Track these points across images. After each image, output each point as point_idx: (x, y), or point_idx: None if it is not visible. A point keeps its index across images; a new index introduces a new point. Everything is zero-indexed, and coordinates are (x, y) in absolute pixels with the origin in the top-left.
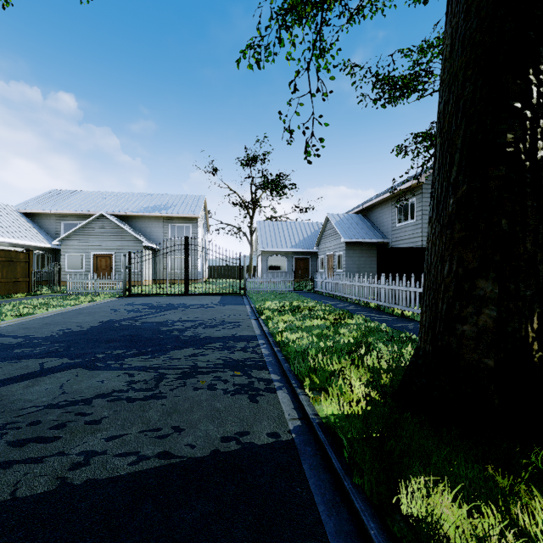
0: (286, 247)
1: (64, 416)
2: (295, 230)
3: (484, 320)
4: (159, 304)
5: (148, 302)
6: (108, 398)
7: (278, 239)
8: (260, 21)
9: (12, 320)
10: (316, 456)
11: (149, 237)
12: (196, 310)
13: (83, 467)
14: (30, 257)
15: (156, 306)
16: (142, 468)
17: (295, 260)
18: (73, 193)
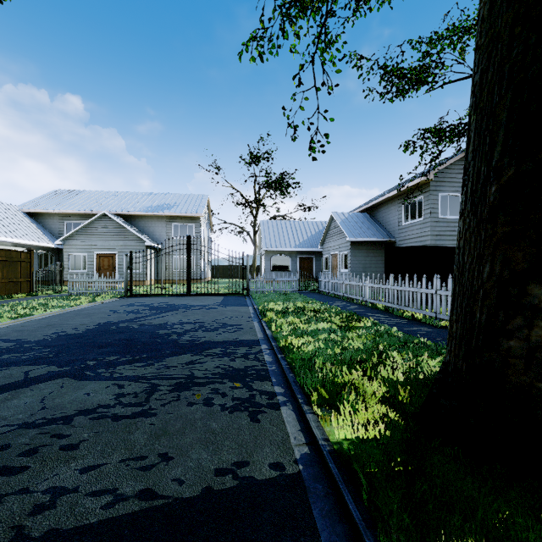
0: (290, 246)
1: (38, 438)
2: (299, 229)
3: (537, 335)
4: (160, 304)
5: (149, 303)
6: (91, 415)
7: (282, 239)
8: (263, 13)
9: (7, 322)
10: (328, 496)
11: (152, 237)
12: (197, 312)
13: (47, 511)
14: (31, 257)
15: (157, 307)
16: (118, 514)
17: (299, 259)
18: (76, 193)
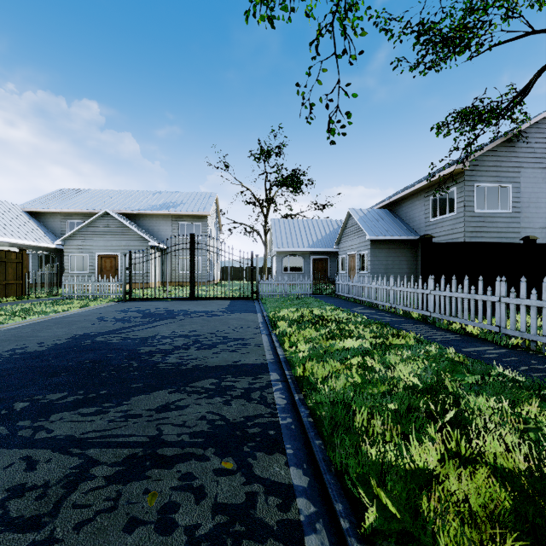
0: (303, 246)
1: None
2: (313, 228)
3: None
4: (157, 310)
5: (146, 308)
6: None
7: (294, 238)
8: None
9: None
10: None
11: (157, 237)
12: (196, 320)
13: None
14: (23, 257)
15: (152, 314)
16: None
17: (313, 260)
18: (81, 192)
